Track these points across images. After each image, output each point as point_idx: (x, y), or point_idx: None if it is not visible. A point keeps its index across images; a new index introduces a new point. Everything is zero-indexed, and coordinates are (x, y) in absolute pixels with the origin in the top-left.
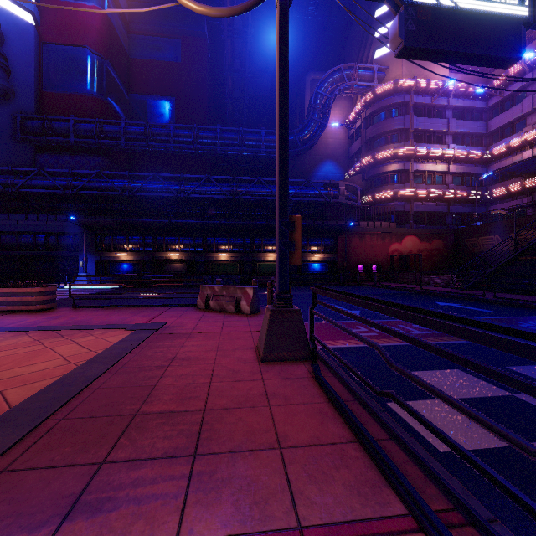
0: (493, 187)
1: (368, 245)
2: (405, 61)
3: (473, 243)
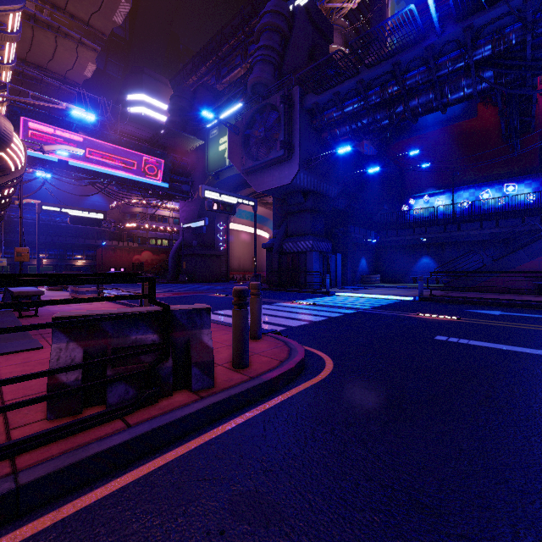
0: None
1: (118, 256)
2: None
3: None
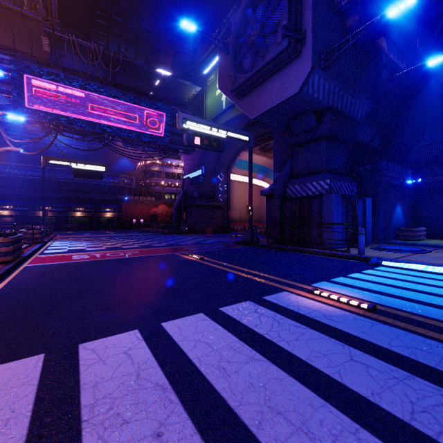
0: None
1: (139, 209)
2: None
3: None
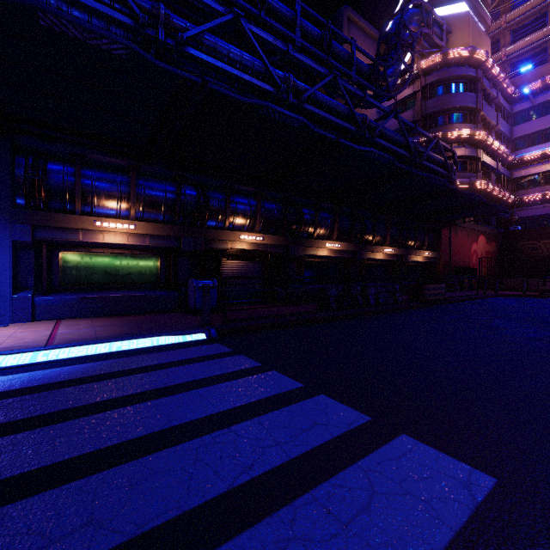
0: (520, 192)
1: (459, 243)
2: (471, 31)
3: (531, 246)
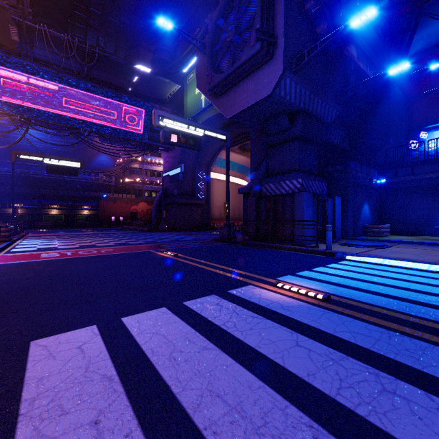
0: None
1: (118, 206)
2: None
3: None
